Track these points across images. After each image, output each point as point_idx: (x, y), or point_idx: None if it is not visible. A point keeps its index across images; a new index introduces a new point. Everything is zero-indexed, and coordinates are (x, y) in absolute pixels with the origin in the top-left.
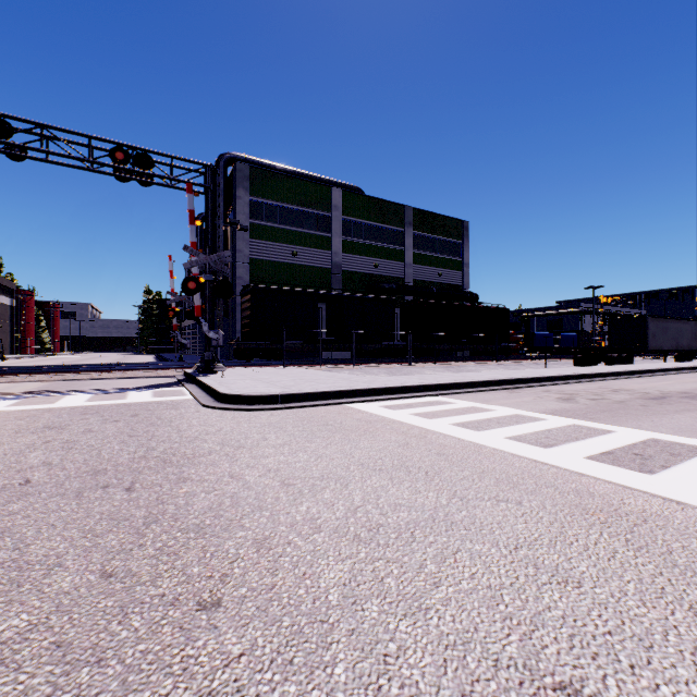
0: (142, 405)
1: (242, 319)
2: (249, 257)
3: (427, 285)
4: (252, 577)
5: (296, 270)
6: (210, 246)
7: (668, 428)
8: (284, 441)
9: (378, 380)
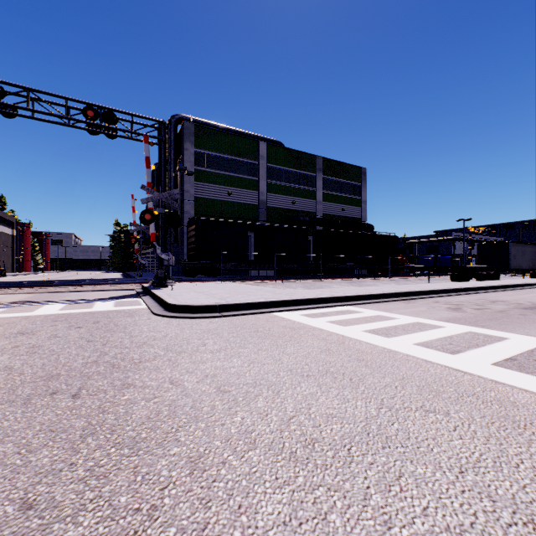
0: (104, 313)
1: (188, 244)
2: (194, 196)
3: (333, 218)
4: (182, 511)
5: (231, 206)
6: (163, 186)
7: None
8: (221, 347)
9: (297, 293)
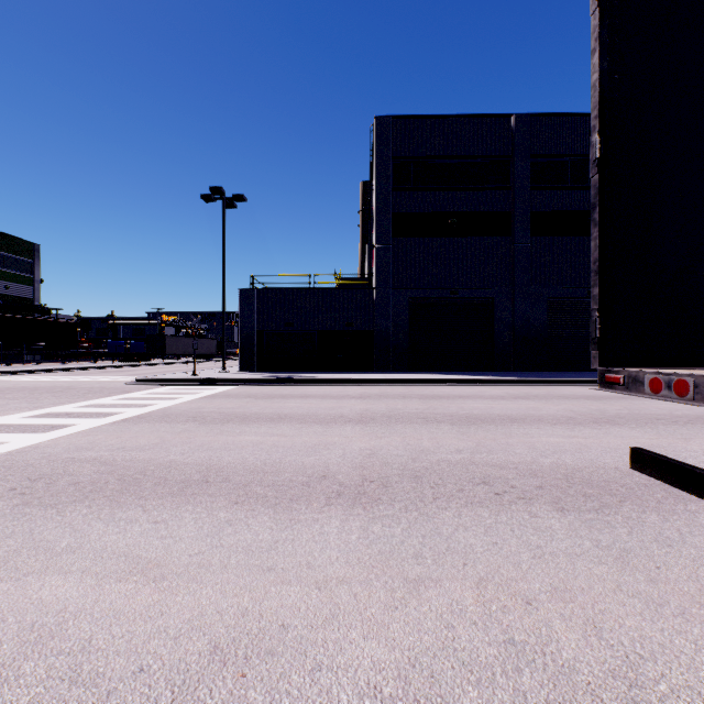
0: None
1: None
2: None
3: None
4: None
5: None
6: None
7: (86, 376)
8: None
9: None
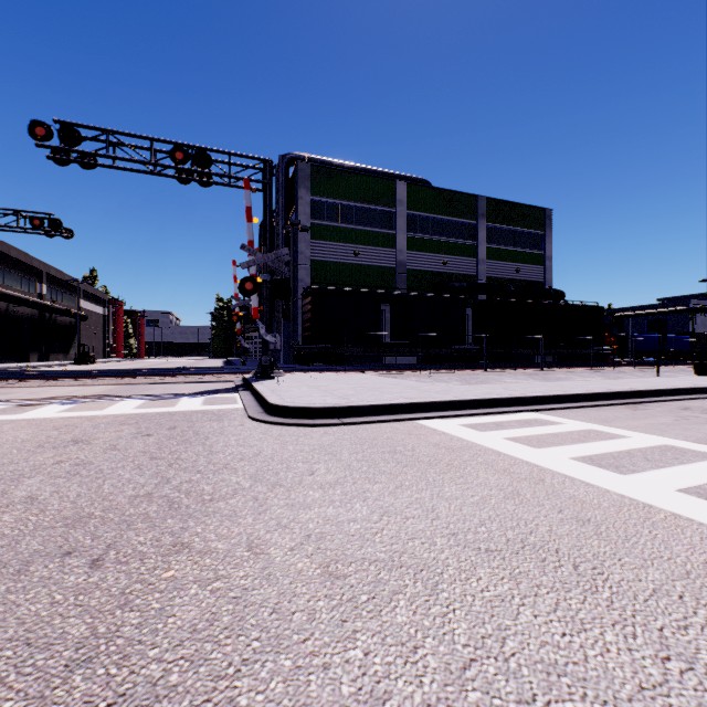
0: (186, 415)
1: (303, 323)
2: (311, 259)
3: (502, 283)
4: None
5: (358, 271)
6: (268, 245)
7: None
8: (336, 478)
9: (453, 390)
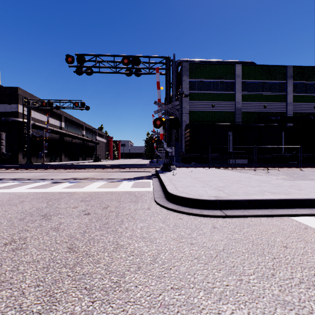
0: (119, 195)
1: (185, 142)
2: (189, 110)
3: (304, 115)
4: None
5: (214, 114)
6: (168, 101)
7: None
8: None
9: (302, 185)
